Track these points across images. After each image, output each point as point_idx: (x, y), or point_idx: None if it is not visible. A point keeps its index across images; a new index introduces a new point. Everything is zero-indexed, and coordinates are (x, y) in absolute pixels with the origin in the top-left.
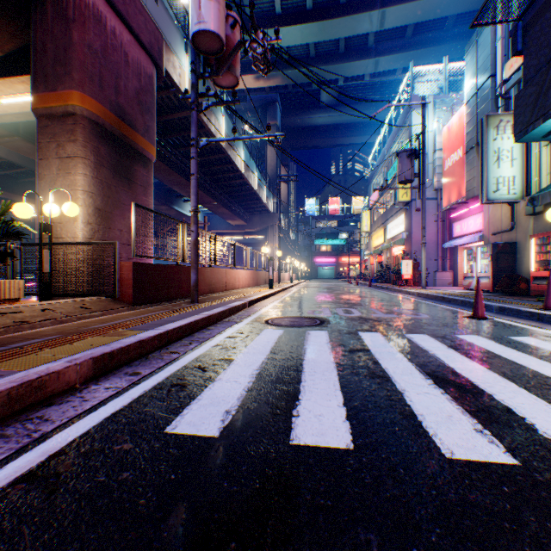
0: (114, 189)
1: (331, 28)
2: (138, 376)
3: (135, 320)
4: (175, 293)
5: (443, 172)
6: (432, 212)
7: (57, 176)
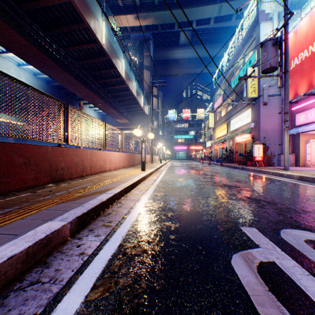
0: None
1: None
2: None
3: None
4: None
5: (289, 71)
6: (276, 105)
7: None
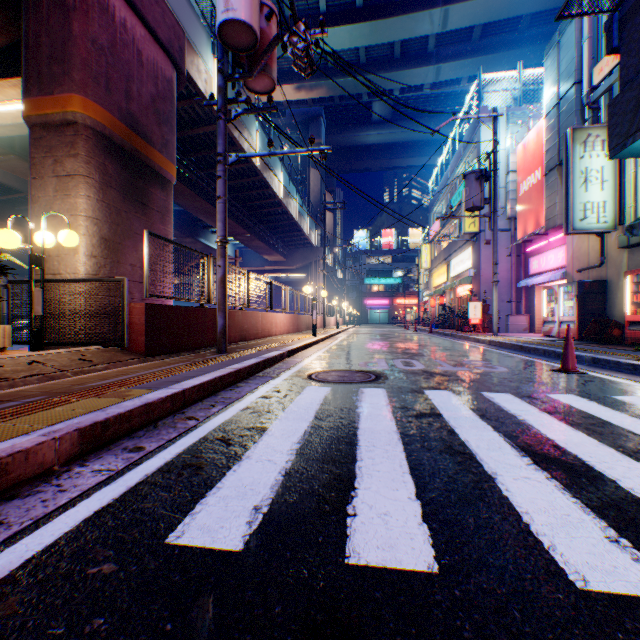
0: (125, 215)
1: (384, 30)
2: (139, 453)
3: (145, 376)
4: (198, 341)
5: (518, 198)
6: (504, 245)
7: (54, 199)
